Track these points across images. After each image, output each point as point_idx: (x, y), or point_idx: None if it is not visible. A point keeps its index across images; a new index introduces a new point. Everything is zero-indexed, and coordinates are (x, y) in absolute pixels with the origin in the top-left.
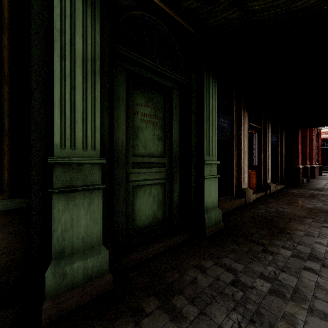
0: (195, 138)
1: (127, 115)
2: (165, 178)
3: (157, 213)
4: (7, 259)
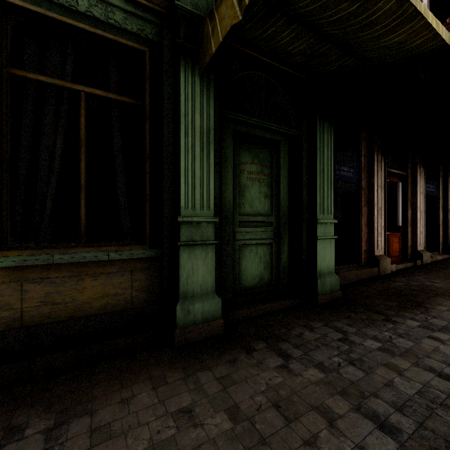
0: (306, 194)
1: (234, 174)
2: (272, 238)
3: (264, 275)
4: (148, 295)
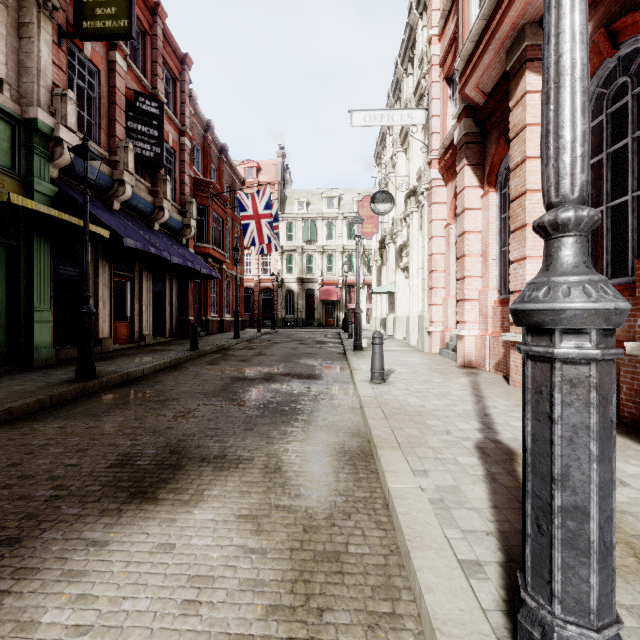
0: (24, 289)
1: None
2: None
3: None
4: None
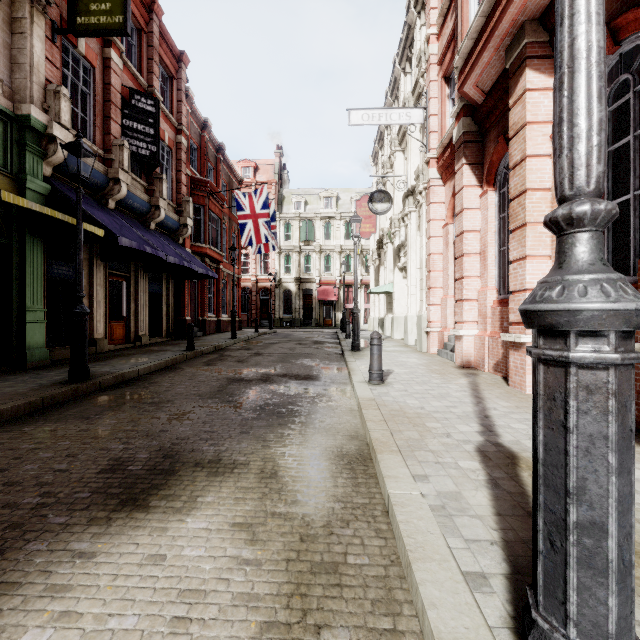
0: (17, 289)
1: None
2: None
3: None
4: None
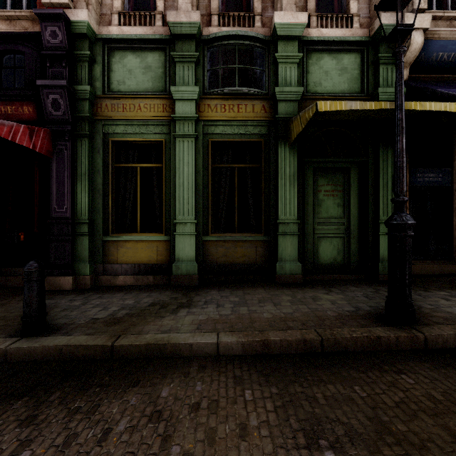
0: (372, 202)
1: (313, 193)
2: (344, 233)
3: (337, 257)
4: (263, 258)
